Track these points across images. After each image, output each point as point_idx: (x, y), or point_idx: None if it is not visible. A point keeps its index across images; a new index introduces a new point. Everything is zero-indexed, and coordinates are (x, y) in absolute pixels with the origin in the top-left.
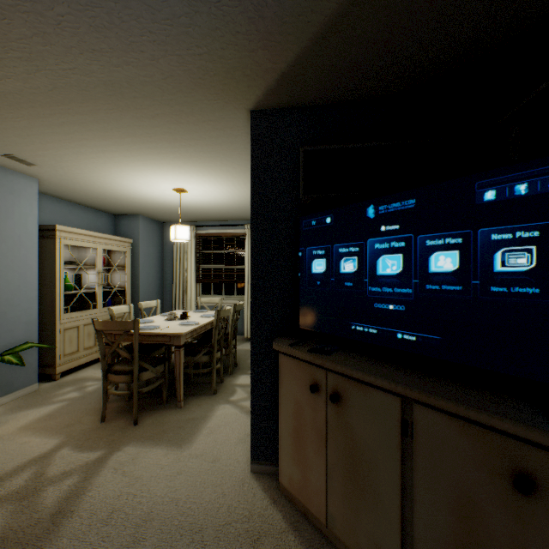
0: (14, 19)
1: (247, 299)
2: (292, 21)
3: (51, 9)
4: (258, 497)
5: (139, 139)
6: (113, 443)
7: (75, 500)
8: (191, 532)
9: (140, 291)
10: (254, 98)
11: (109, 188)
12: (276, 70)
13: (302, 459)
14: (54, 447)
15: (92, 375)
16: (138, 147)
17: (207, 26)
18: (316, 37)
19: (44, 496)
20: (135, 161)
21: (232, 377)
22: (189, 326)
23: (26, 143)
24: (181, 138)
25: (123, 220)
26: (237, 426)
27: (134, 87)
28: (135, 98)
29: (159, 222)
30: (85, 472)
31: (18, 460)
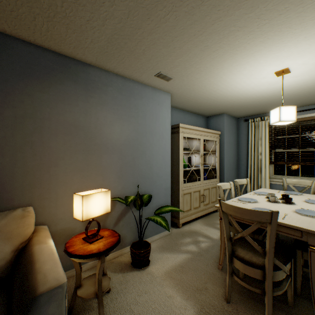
0: None
1: None
2: None
3: None
4: None
5: None
6: None
7: None
8: None
9: (224, 169)
10: None
11: (213, 89)
12: None
13: None
14: None
15: (199, 230)
16: (276, 1)
17: None
18: None
19: None
20: (255, 38)
21: None
22: (314, 218)
23: (169, 54)
24: None
25: (212, 120)
26: None
27: None
28: None
29: (235, 118)
30: None
31: None
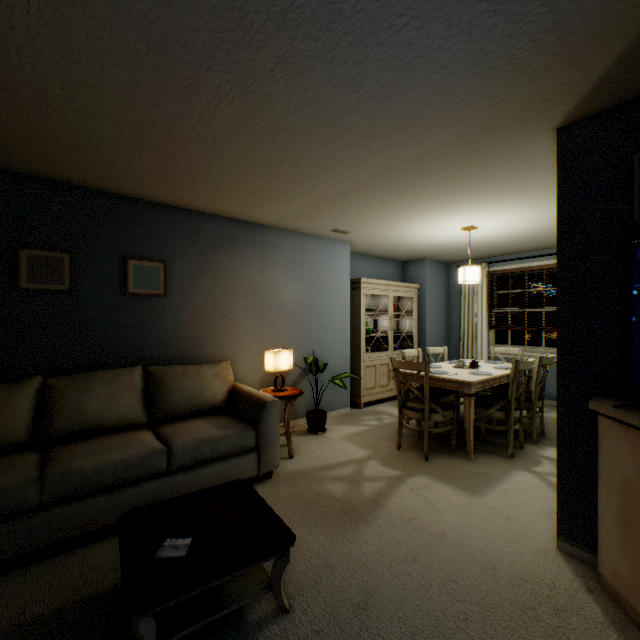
0: (353, 146)
1: None
2: (607, 28)
3: (376, 130)
4: (565, 576)
5: (429, 193)
6: (408, 468)
7: (384, 498)
8: (482, 565)
9: (425, 336)
10: (560, 115)
11: (399, 239)
12: (589, 79)
13: (632, 551)
14: (365, 456)
15: (385, 410)
16: (428, 199)
17: (498, 82)
18: None
19: (363, 486)
20: (424, 212)
21: (535, 446)
22: (479, 375)
23: (346, 219)
24: (471, 180)
25: (410, 266)
26: (539, 498)
27: (428, 154)
28: (429, 162)
29: (444, 264)
30: (388, 481)
31: (344, 457)
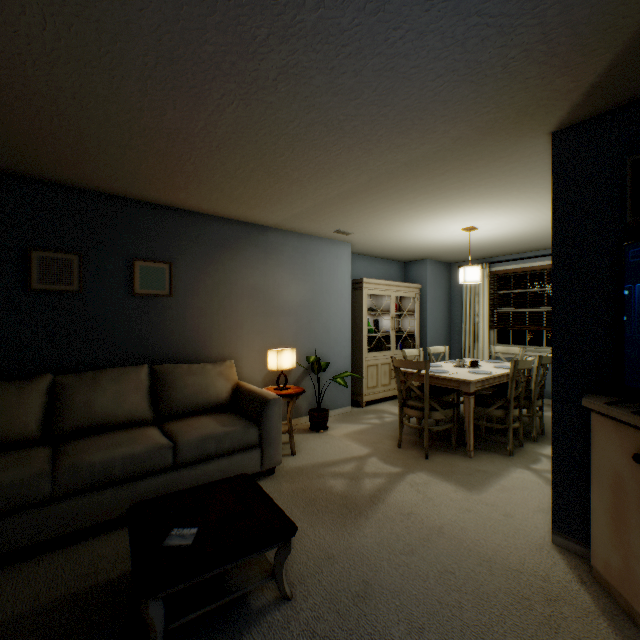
0: (353, 150)
1: None
2: (596, 39)
3: (375, 135)
4: (559, 568)
5: (429, 194)
6: (408, 465)
7: (384, 493)
8: (478, 558)
9: (427, 336)
10: (554, 120)
11: (401, 240)
12: (581, 86)
13: (622, 543)
14: (366, 454)
15: (387, 409)
16: (428, 201)
17: (493, 90)
18: (636, 34)
19: (363, 482)
20: (424, 213)
21: (534, 445)
22: (478, 374)
23: (347, 220)
24: (469, 182)
25: (411, 267)
26: (537, 495)
27: (427, 158)
28: (428, 165)
29: (445, 264)
30: (388, 478)
31: (345, 454)
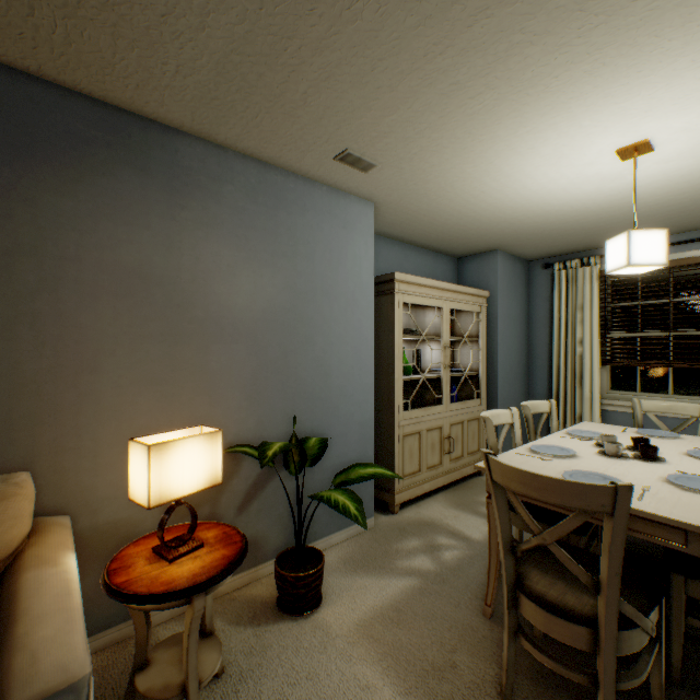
0: None
1: None
2: None
3: None
4: None
5: None
6: None
7: None
8: None
9: (497, 377)
10: None
11: (471, 193)
12: None
13: None
14: None
15: (440, 518)
16: None
17: None
18: None
19: None
20: (571, 64)
21: None
22: None
23: (365, 103)
24: None
25: (470, 264)
26: None
27: None
28: None
29: (522, 261)
30: None
31: None
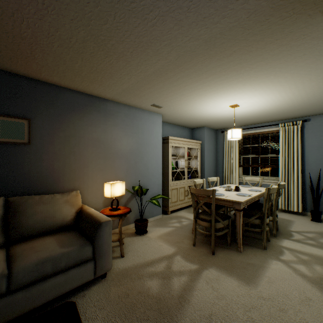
0: (166, 20)
1: (281, 180)
2: None
3: (186, 0)
4: None
5: (216, 75)
6: (202, 262)
7: (188, 293)
8: None
9: (204, 171)
10: None
11: (192, 113)
12: None
13: None
14: (173, 253)
15: (183, 215)
16: (214, 81)
17: None
18: None
19: (172, 281)
20: (210, 92)
21: (275, 239)
22: (243, 196)
23: (160, 96)
24: (246, 65)
25: (196, 131)
26: (294, 285)
27: (223, 35)
28: (222, 44)
29: (214, 130)
30: (190, 275)
31: (159, 254)
